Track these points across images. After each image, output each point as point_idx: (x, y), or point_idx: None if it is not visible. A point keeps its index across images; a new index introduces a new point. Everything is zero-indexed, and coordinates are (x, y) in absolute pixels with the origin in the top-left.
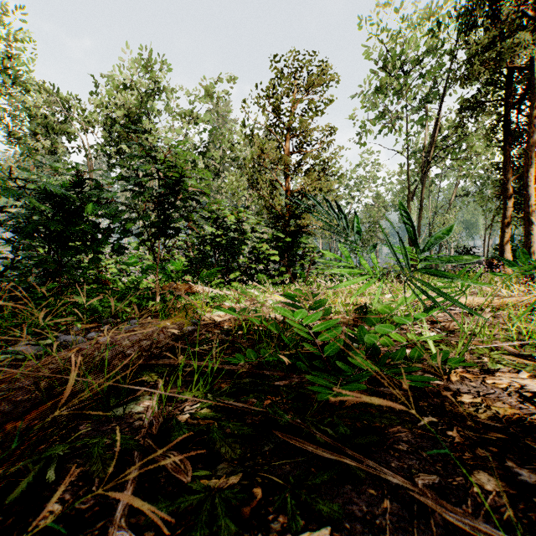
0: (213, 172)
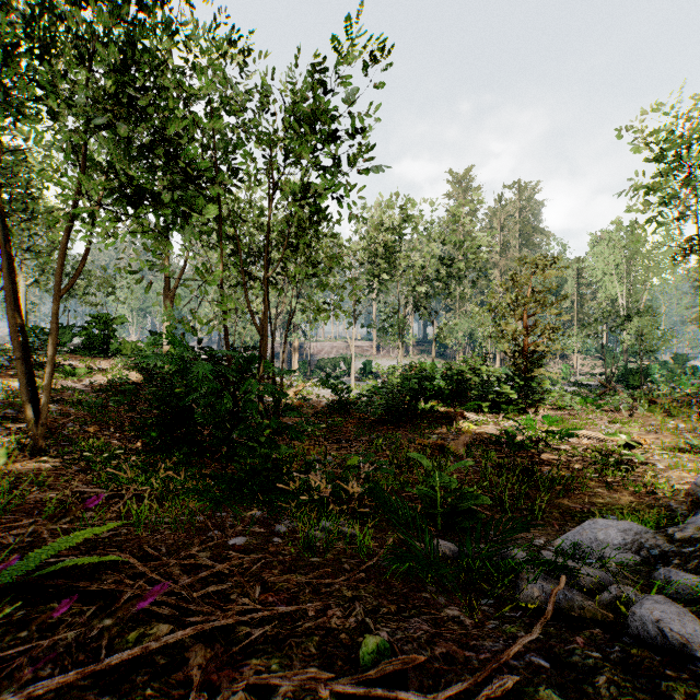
0: (458, 276)
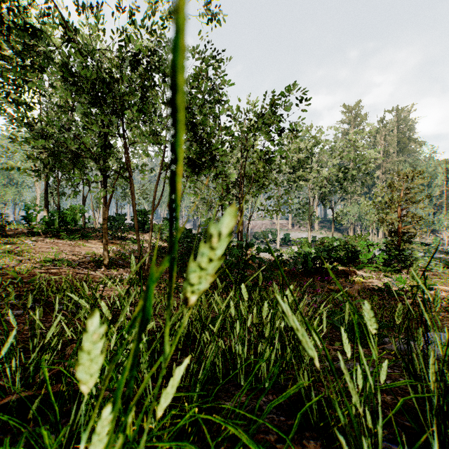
0: (350, 178)
